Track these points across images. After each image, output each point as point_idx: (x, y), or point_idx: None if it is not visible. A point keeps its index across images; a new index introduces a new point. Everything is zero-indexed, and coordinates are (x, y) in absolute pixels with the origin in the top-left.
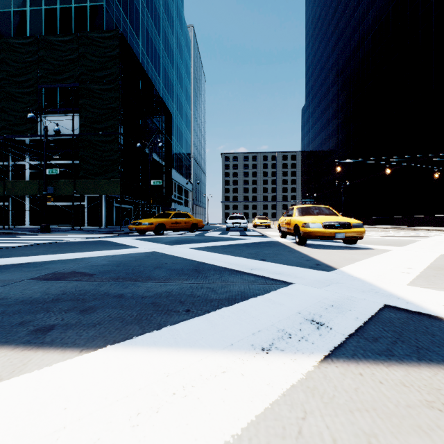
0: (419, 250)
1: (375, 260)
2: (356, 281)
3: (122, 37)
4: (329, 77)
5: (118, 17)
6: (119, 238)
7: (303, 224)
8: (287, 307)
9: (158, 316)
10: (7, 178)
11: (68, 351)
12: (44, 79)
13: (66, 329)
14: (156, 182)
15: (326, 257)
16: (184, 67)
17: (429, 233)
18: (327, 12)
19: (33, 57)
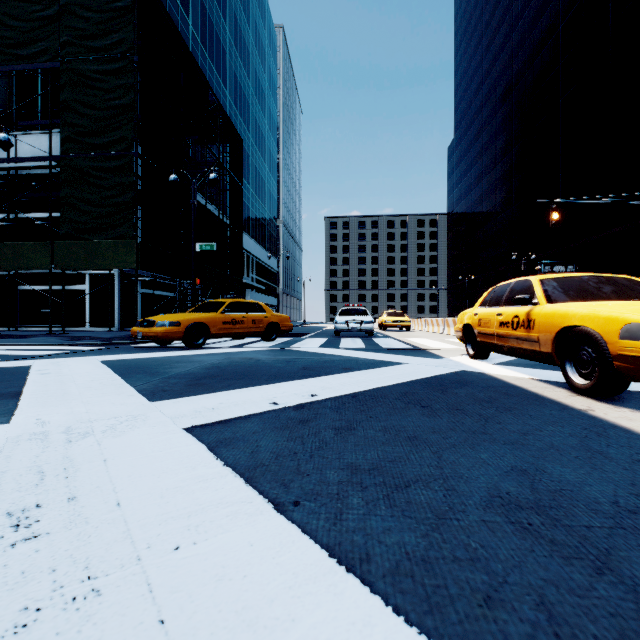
0: None
1: None
2: None
3: None
4: (494, 92)
5: None
6: (82, 358)
7: (631, 328)
8: None
9: None
10: None
11: None
12: None
13: None
14: (205, 245)
15: None
16: (268, 79)
17: None
18: None
19: None
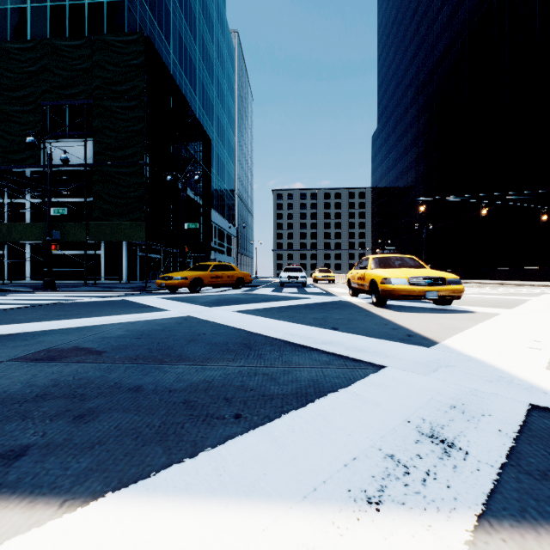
0: (535, 313)
1: (485, 329)
2: (473, 362)
3: (148, 42)
4: (406, 95)
5: (143, 17)
6: (144, 297)
7: (383, 279)
8: (387, 410)
9: (193, 427)
10: (2, 220)
11: (39, 504)
12: (48, 94)
13: (45, 454)
14: (191, 225)
15: (417, 323)
16: (227, 82)
17: (536, 290)
18: (405, 15)
19: (35, 66)
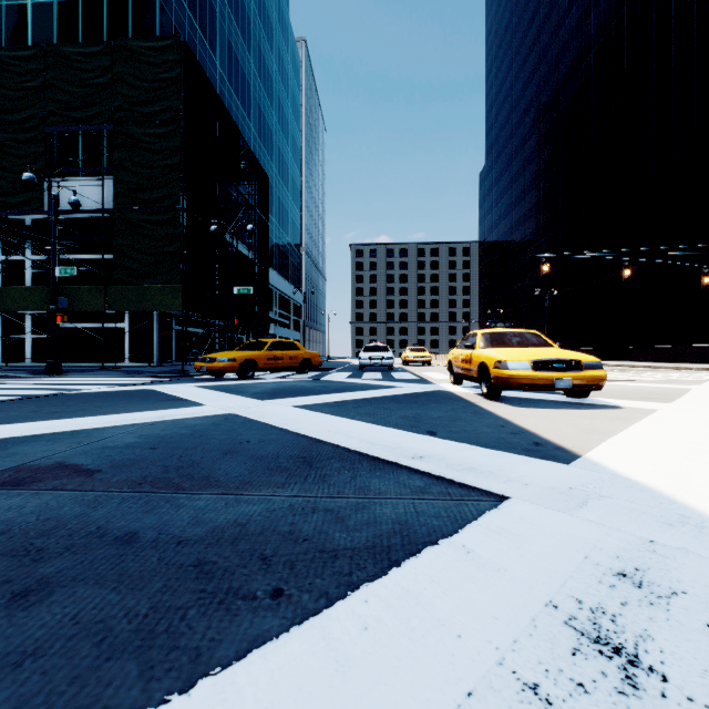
0: (705, 409)
1: (642, 434)
2: (637, 490)
3: (186, 49)
4: (523, 122)
5: (180, 18)
6: (176, 385)
7: (496, 363)
8: (518, 582)
9: (200, 618)
10: None
11: None
12: (54, 117)
13: None
14: (242, 289)
15: (545, 425)
16: (291, 105)
17: (696, 375)
18: (521, 18)
19: (36, 80)
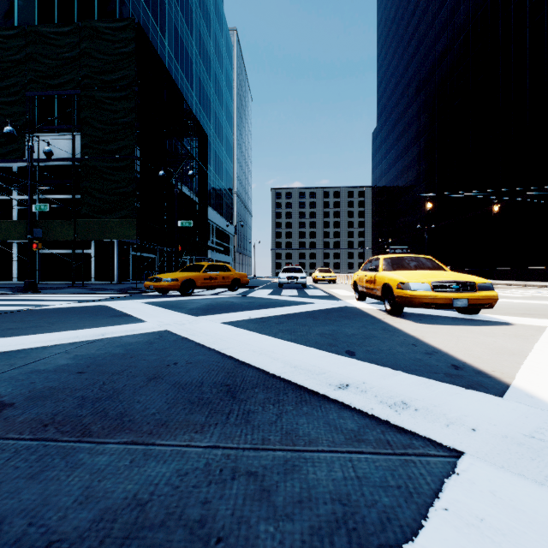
0: None
1: None
2: None
3: (139, 29)
4: (407, 92)
5: (136, 7)
6: (127, 301)
7: (399, 284)
8: None
9: None
10: None
11: None
12: (33, 84)
13: None
14: (185, 222)
15: (454, 343)
16: (225, 79)
17: None
18: (405, 10)
19: (19, 54)
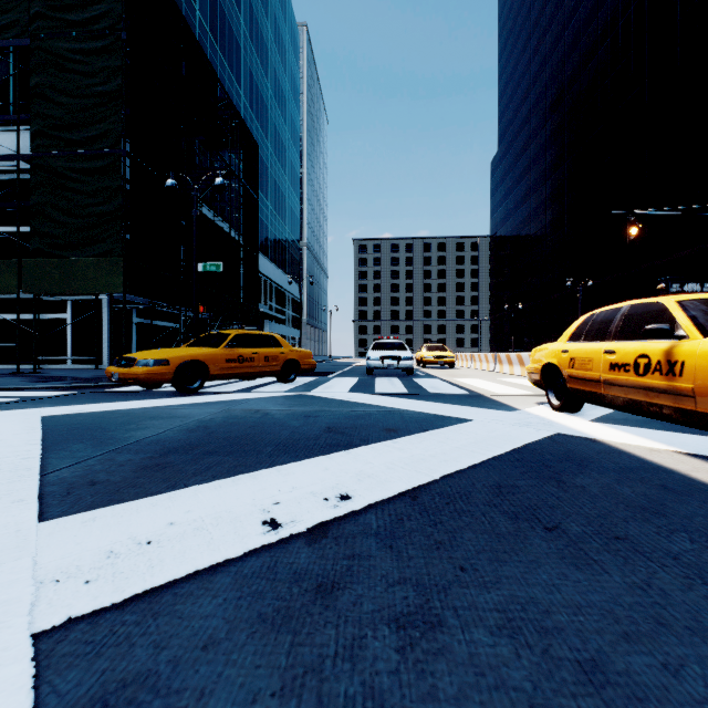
0: None
1: None
2: None
3: None
4: (544, 98)
5: None
6: (20, 412)
7: None
8: None
9: None
10: None
11: None
12: None
13: None
14: (209, 265)
15: None
16: (289, 81)
17: None
18: None
19: None
